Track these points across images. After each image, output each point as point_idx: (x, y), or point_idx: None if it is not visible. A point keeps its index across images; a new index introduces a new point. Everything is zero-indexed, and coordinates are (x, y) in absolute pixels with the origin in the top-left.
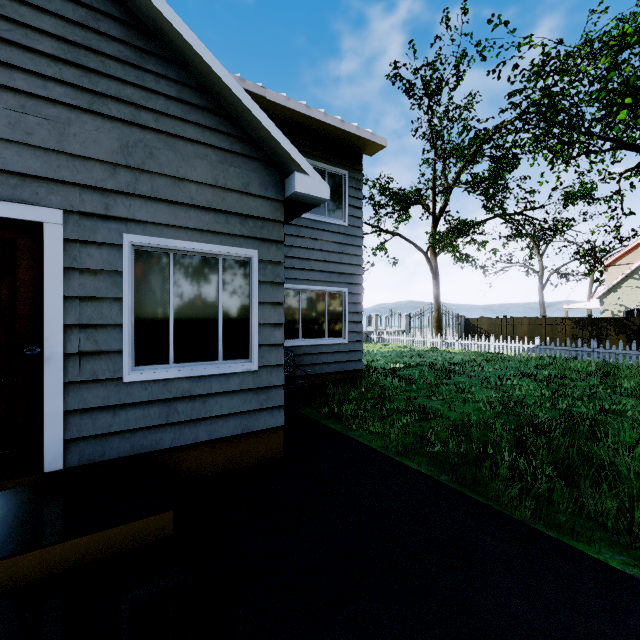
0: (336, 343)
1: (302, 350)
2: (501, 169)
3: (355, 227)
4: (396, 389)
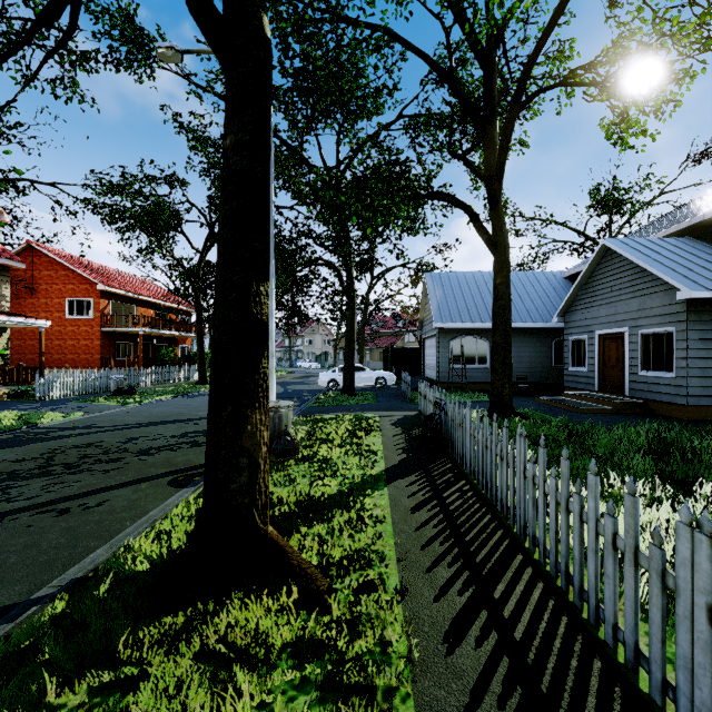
0: None
1: None
2: None
3: None
4: None
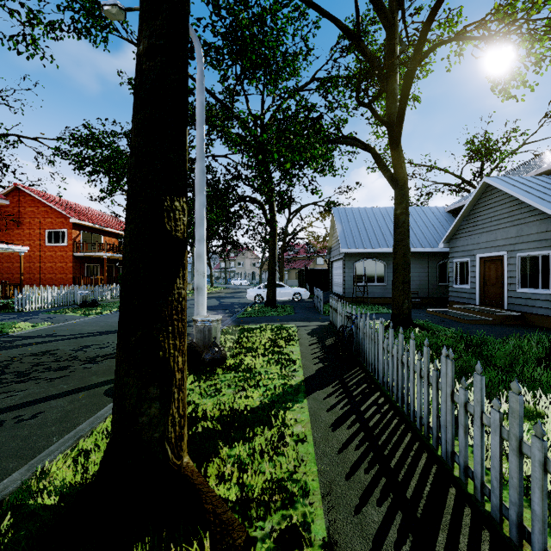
0: None
1: None
2: None
3: None
4: None
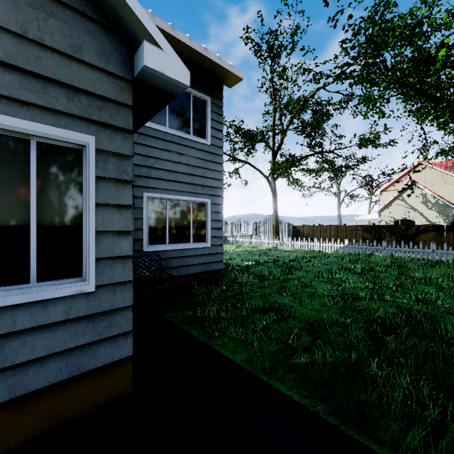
0: (200, 247)
1: (169, 254)
2: (321, 118)
3: (217, 147)
4: (252, 286)
